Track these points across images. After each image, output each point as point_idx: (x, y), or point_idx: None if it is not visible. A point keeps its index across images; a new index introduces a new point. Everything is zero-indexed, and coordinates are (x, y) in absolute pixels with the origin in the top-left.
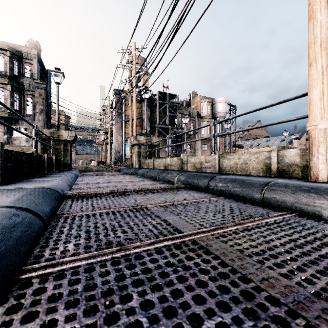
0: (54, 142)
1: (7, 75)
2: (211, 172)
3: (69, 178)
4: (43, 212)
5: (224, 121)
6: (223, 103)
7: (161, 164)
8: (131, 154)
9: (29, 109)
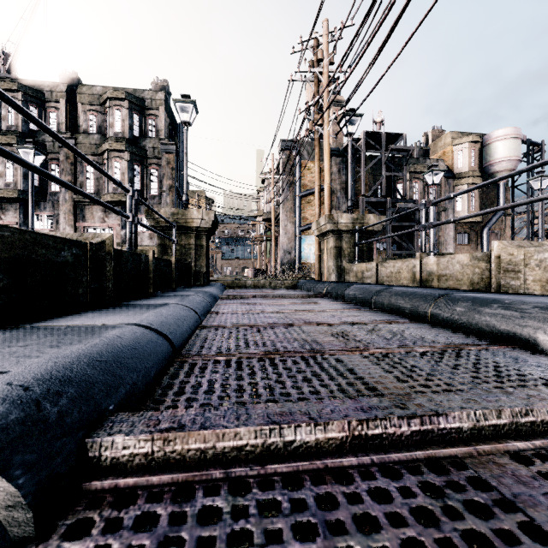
0: (179, 231)
1: (125, 137)
2: None
3: (187, 311)
4: None
5: None
6: (511, 140)
7: (404, 273)
8: (319, 252)
9: (154, 187)
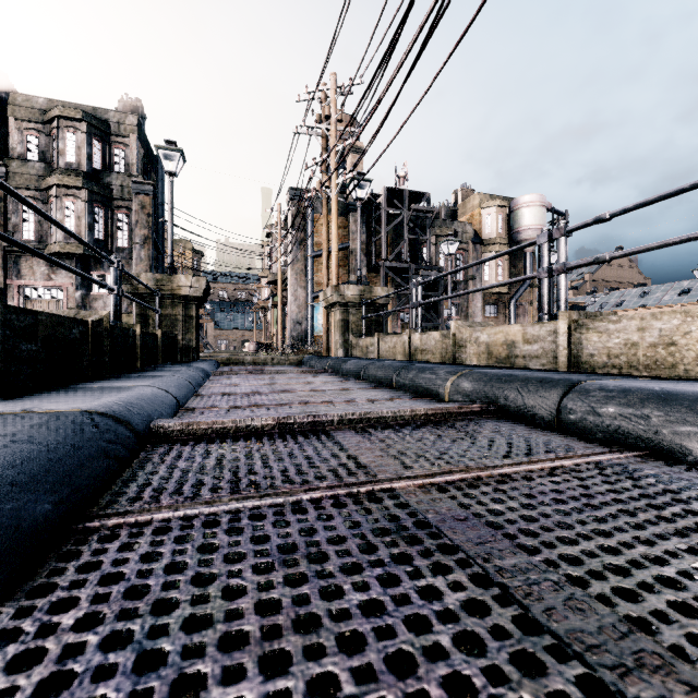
0: (163, 300)
1: (81, 169)
2: (548, 370)
3: (183, 381)
4: (6, 529)
5: (582, 227)
6: (536, 207)
7: (398, 348)
8: (328, 325)
9: (123, 237)
